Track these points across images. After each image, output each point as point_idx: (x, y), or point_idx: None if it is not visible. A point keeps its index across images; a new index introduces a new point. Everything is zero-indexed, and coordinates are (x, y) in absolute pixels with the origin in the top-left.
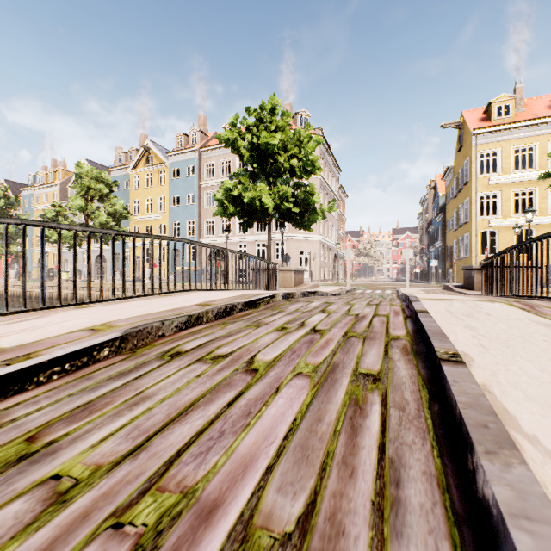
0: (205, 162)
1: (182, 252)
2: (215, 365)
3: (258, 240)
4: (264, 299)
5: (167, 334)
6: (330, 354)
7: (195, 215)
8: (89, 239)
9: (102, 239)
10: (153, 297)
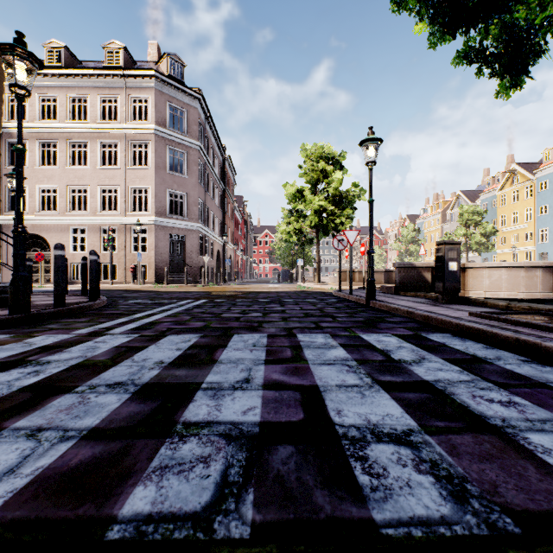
0: None
1: None
2: None
3: None
4: None
5: None
6: None
7: None
8: None
9: None
10: None
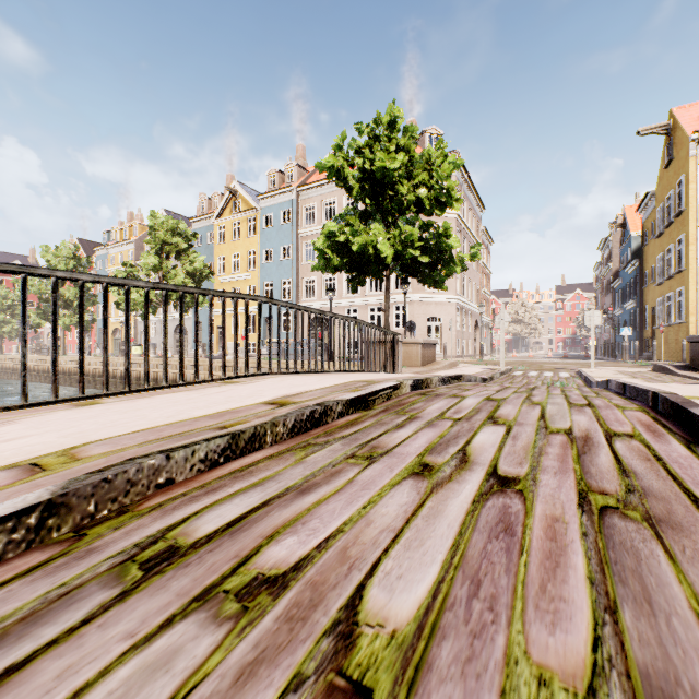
0: (304, 204)
1: (258, 316)
2: (239, 636)
3: (372, 303)
4: (382, 392)
5: (180, 478)
6: (596, 607)
7: (291, 273)
8: (105, 295)
9: (127, 296)
10: (209, 385)
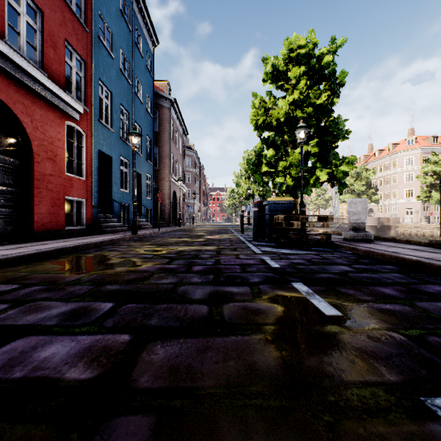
0: None
1: None
2: None
3: (385, 204)
4: None
5: None
6: None
7: None
8: None
9: None
10: None
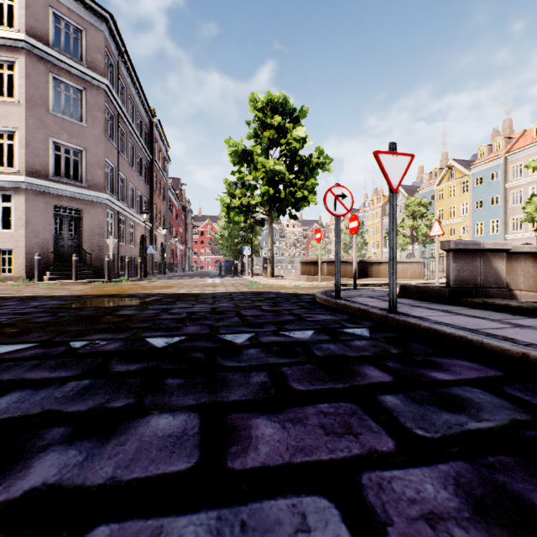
0: (510, 165)
1: None
2: None
3: None
4: None
5: None
6: None
7: (498, 215)
8: None
9: None
10: None
